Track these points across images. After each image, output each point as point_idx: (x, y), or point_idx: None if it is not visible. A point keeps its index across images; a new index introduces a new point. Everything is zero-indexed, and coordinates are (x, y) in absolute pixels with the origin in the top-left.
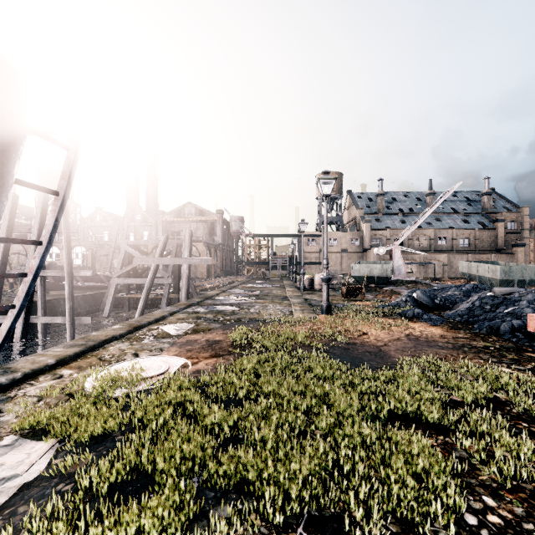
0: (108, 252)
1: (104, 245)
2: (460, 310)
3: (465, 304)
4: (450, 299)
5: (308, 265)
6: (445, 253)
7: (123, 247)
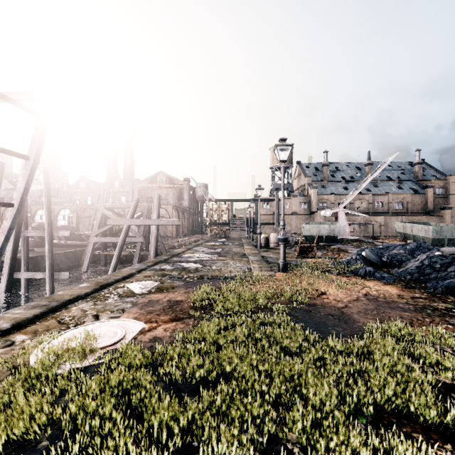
0: (90, 215)
1: (86, 208)
2: (409, 268)
3: (413, 263)
4: (396, 257)
5: (263, 225)
6: (382, 215)
7: (100, 210)
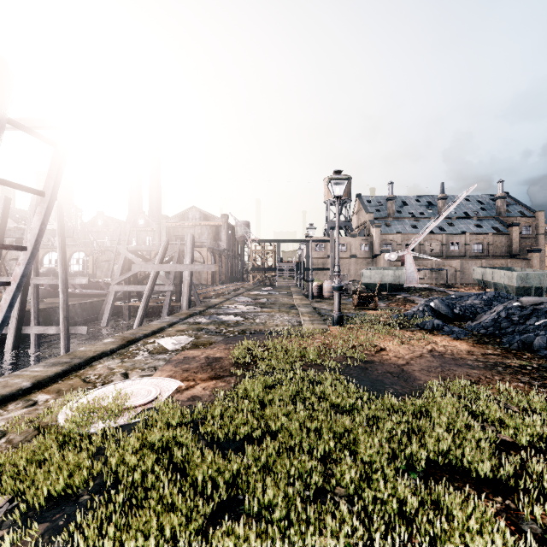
0: (109, 258)
1: (105, 250)
2: (484, 321)
3: (488, 315)
4: (470, 309)
5: (315, 271)
6: (457, 259)
7: (122, 253)
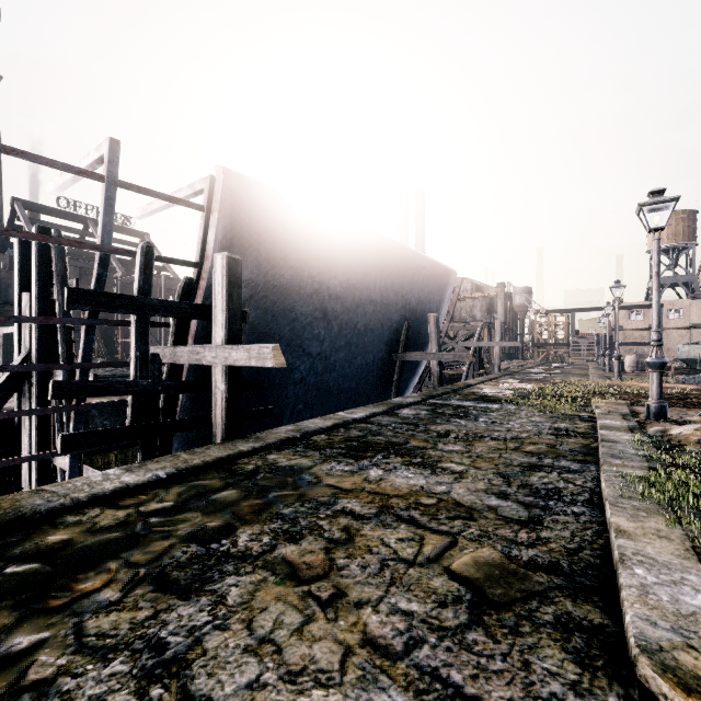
0: None
1: None
2: None
3: None
4: None
5: (629, 346)
6: None
7: None
